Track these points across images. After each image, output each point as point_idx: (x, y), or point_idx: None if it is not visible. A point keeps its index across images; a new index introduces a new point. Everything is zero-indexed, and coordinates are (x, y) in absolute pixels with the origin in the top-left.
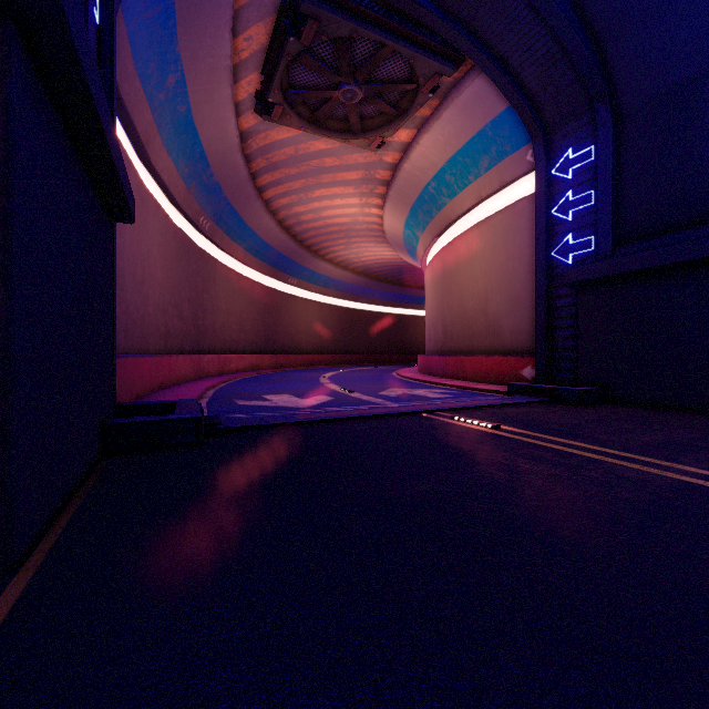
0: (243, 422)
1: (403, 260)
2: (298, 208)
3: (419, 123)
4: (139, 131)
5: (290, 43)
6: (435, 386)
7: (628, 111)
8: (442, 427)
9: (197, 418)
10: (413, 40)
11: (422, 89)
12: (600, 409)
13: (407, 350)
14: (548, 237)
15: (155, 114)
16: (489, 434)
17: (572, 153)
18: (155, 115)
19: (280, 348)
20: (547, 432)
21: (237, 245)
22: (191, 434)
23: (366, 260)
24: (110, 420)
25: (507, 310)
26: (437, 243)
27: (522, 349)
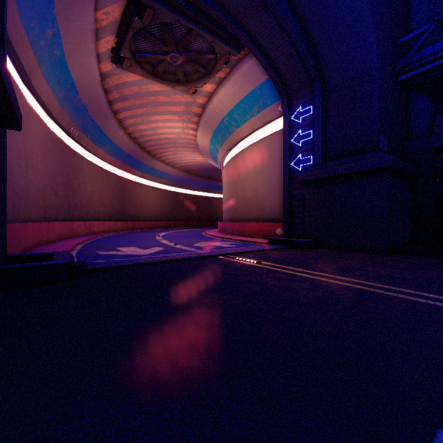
0: (102, 265)
1: (210, 163)
2: (141, 126)
3: (218, 81)
4: (23, 64)
5: (135, 21)
6: (228, 240)
7: (329, 89)
8: (229, 263)
9: (69, 262)
10: (214, 31)
11: (219, 61)
12: (315, 251)
13: (212, 219)
14: (290, 155)
15: (37, 54)
16: (254, 266)
17: (301, 108)
18: (37, 55)
19: (129, 217)
20: (285, 264)
21: (99, 148)
22: (64, 274)
23: (186, 162)
24: (2, 266)
25: (268, 195)
26: (229, 154)
27: (276, 218)
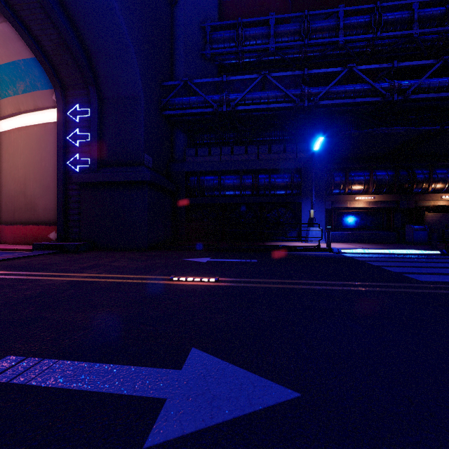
0: None
1: None
2: None
3: None
4: None
5: None
6: None
7: (106, 98)
8: None
9: None
10: None
11: None
12: (85, 253)
13: None
14: (65, 152)
15: None
16: None
17: (79, 107)
18: None
19: None
20: (28, 270)
21: None
22: None
23: None
24: None
25: (41, 194)
26: None
27: (51, 220)
